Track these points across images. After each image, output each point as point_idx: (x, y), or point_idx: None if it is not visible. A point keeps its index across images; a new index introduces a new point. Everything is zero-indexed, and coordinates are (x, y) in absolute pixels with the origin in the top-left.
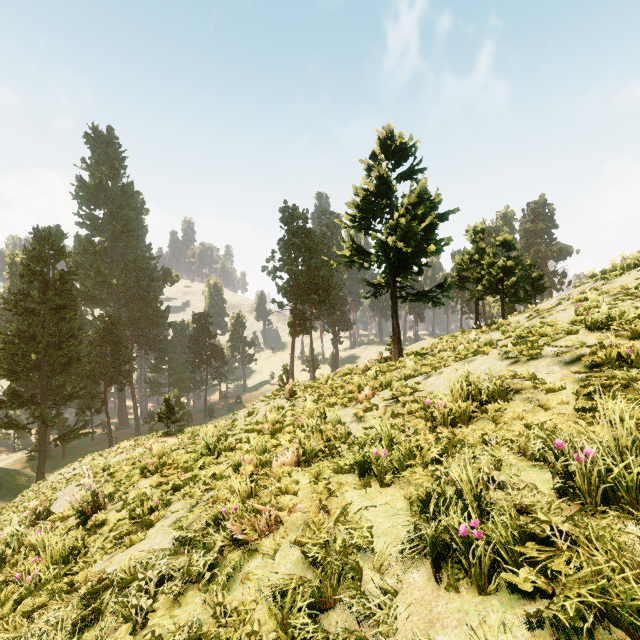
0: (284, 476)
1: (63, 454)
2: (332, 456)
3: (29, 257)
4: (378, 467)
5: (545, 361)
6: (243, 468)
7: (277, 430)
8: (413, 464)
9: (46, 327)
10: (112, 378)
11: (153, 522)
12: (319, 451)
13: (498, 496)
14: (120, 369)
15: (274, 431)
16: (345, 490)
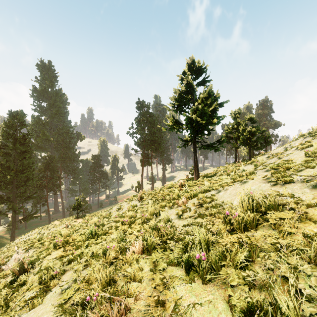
0: (133, 262)
1: (25, 227)
2: (165, 248)
3: (6, 126)
4: (200, 268)
5: (297, 185)
6: (108, 254)
7: (132, 222)
8: (225, 265)
9: (15, 162)
10: (50, 188)
11: (51, 288)
12: (156, 245)
13: (315, 316)
14: (54, 183)
15: (130, 222)
16: (176, 283)
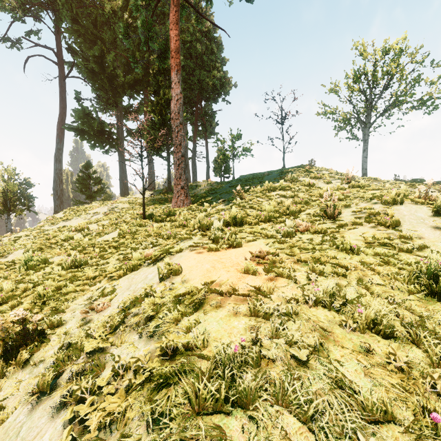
0: None
1: None
2: None
3: None
4: None
5: None
6: None
7: None
8: None
9: None
10: None
11: None
12: None
13: None
14: None
15: None
16: None
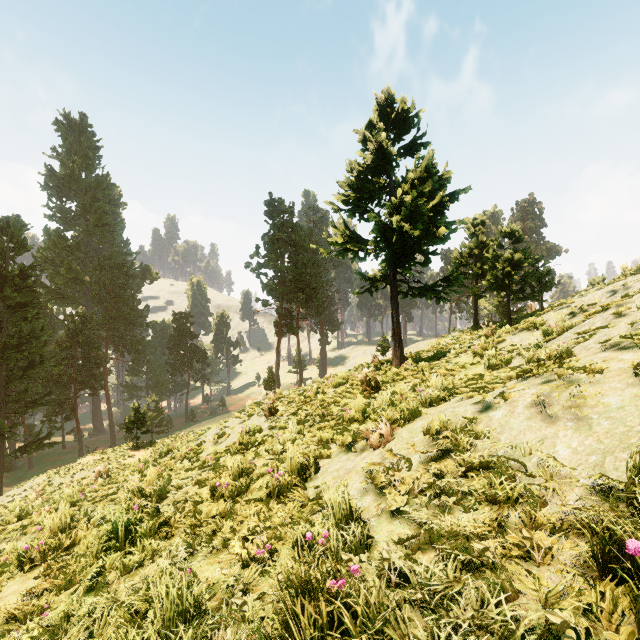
0: None
1: (29, 464)
2: None
3: None
4: None
5: None
6: None
7: (241, 488)
8: None
9: (4, 327)
10: (83, 382)
11: None
12: None
13: None
14: (92, 372)
15: (236, 490)
16: None
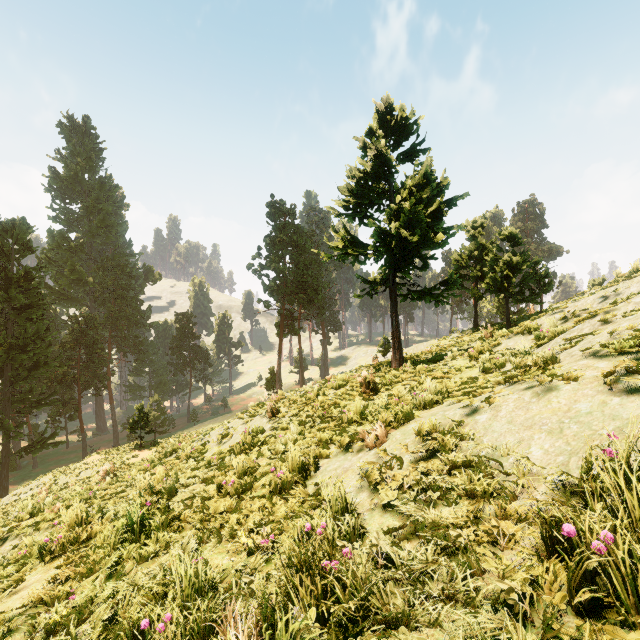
0: None
1: (34, 464)
2: None
3: None
4: None
5: None
6: None
7: (245, 486)
8: None
9: (9, 328)
10: (87, 382)
11: None
12: None
13: None
14: (95, 373)
15: (241, 488)
16: None
